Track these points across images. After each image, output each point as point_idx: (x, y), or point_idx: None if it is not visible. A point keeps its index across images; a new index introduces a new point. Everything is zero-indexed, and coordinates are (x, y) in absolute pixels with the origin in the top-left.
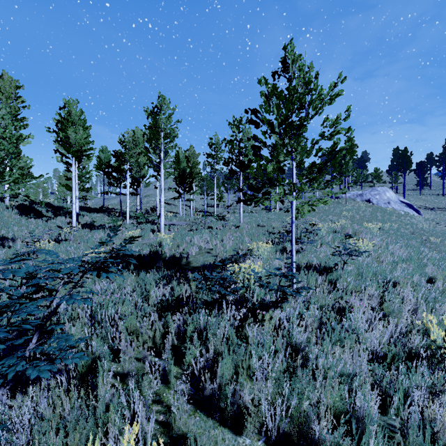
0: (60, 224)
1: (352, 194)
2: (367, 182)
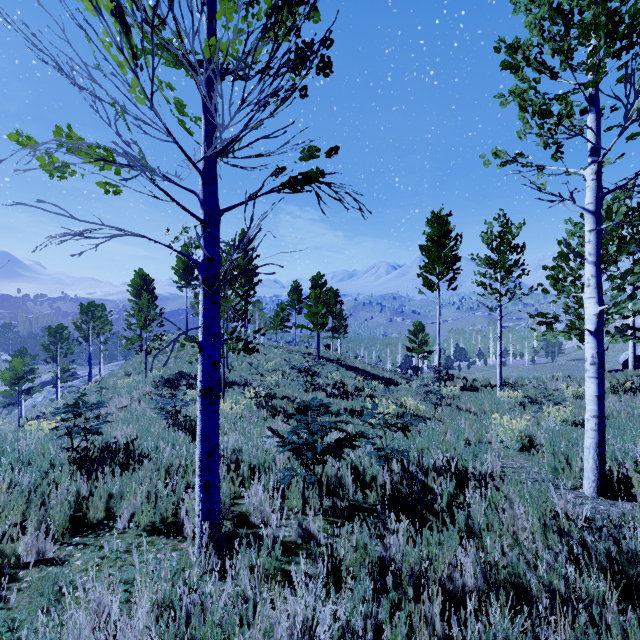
0: None
1: None
2: None
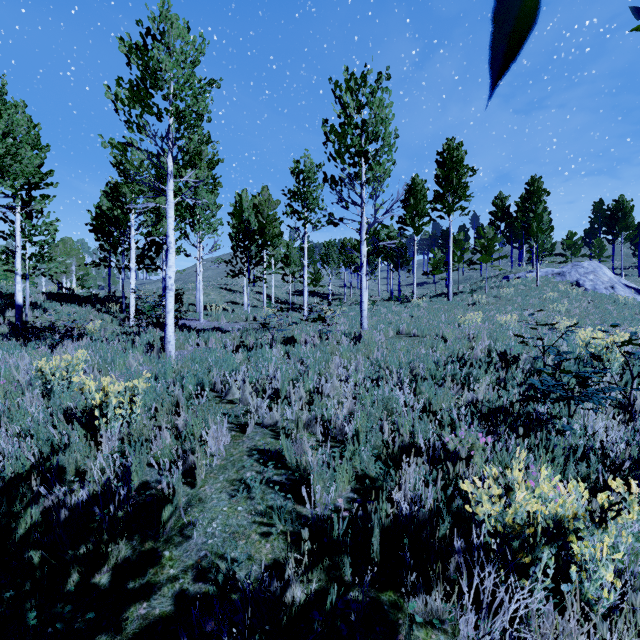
0: None
1: (544, 272)
2: (555, 255)
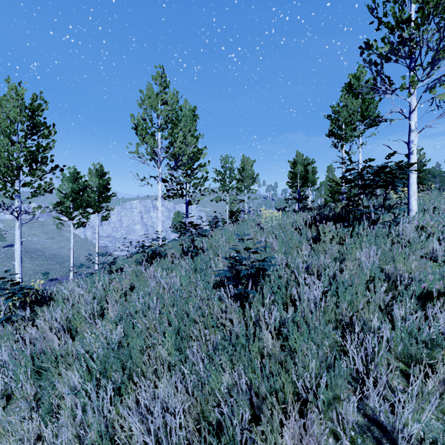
0: None
1: None
2: None
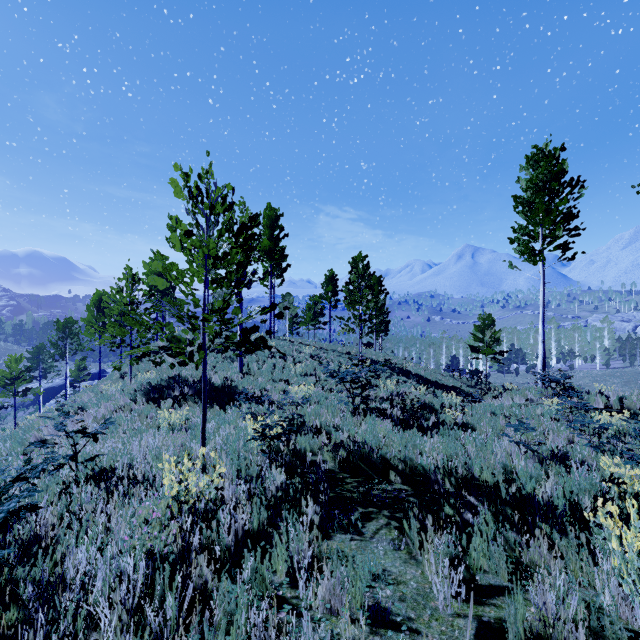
0: None
1: None
2: None
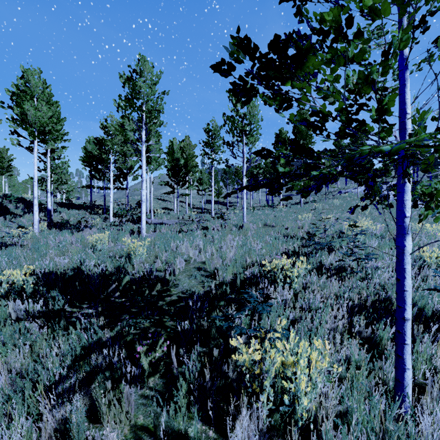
0: (26, 222)
1: (363, 189)
2: None
